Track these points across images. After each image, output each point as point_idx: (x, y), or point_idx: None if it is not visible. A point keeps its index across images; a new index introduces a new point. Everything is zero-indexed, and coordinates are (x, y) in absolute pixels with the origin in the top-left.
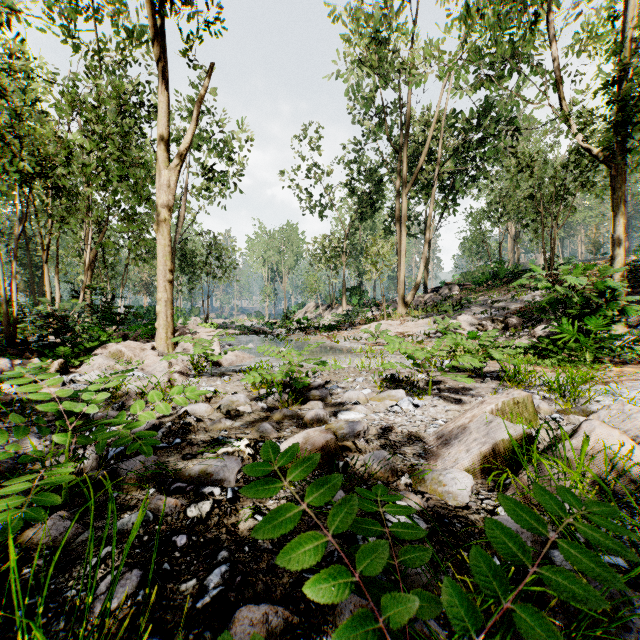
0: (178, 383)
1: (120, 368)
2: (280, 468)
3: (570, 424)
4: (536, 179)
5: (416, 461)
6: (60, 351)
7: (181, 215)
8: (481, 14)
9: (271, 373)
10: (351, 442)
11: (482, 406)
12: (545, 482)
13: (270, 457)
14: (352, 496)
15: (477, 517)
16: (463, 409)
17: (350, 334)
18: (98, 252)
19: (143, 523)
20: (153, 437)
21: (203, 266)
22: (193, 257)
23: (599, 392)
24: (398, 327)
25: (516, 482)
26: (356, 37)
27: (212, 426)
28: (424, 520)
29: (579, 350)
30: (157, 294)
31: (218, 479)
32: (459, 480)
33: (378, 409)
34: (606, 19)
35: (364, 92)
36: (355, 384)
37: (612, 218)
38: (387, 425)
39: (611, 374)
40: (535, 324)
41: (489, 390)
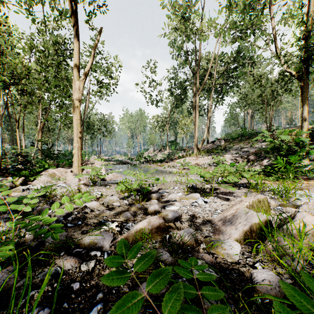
0: (83, 190)
1: (54, 182)
2: (134, 239)
3: (287, 212)
4: (262, 88)
5: (208, 234)
6: (23, 173)
7: (87, 105)
8: (236, 5)
9: (130, 185)
10: (172, 223)
11: (241, 203)
12: (283, 250)
13: (123, 252)
14: (179, 285)
15: (244, 269)
16: (230, 204)
17: (171, 164)
18: (45, 123)
19: (55, 275)
20: (66, 220)
21: (98, 130)
22: (93, 126)
23: (299, 194)
24: (194, 160)
25: (265, 249)
26: (173, 16)
27: (99, 214)
28: (215, 272)
29: (286, 172)
30: (73, 144)
31: (100, 246)
32: (233, 246)
33: (186, 204)
34: (298, 7)
35: (177, 44)
36: (174, 190)
37: (301, 106)
38: (191, 213)
39: (304, 185)
40: (262, 159)
41: (242, 193)
